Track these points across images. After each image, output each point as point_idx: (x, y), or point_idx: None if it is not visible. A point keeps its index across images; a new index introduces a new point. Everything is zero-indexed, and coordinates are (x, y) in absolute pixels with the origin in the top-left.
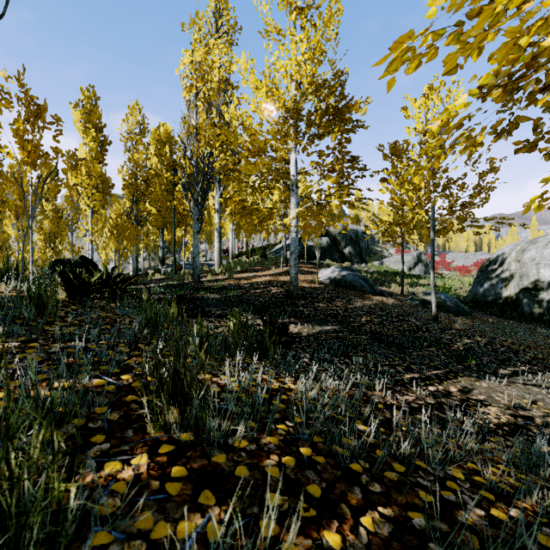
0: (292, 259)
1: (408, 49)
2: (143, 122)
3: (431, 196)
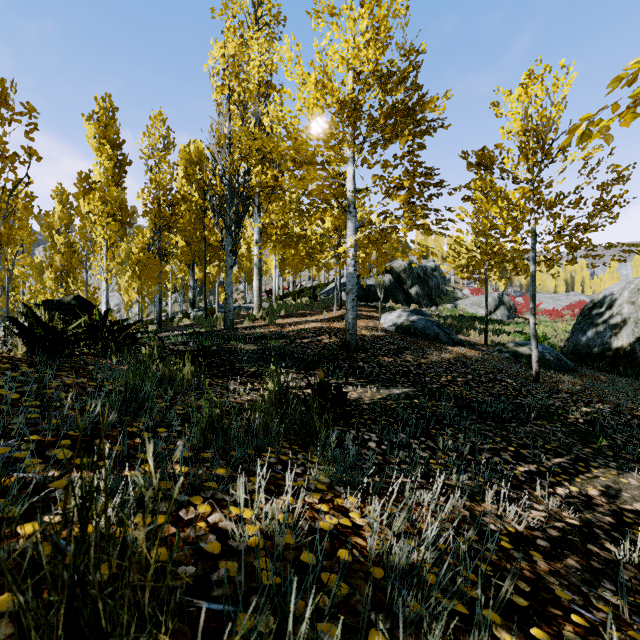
0: (349, 301)
1: None
2: (168, 136)
3: (531, 217)
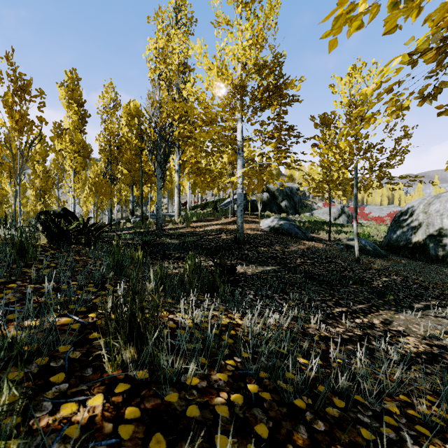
0: (239, 211)
1: (354, 5)
2: (116, 98)
3: (355, 158)
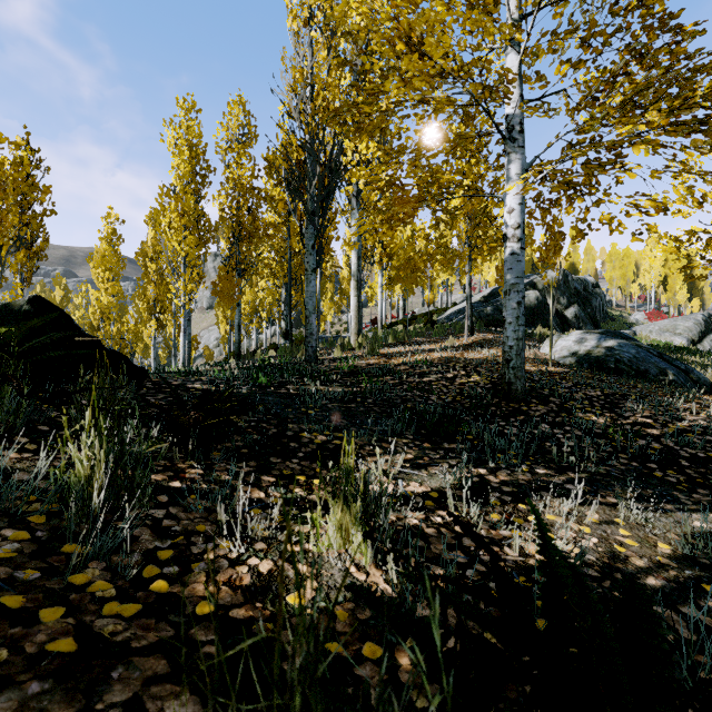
0: (510, 306)
1: None
2: (248, 123)
3: None
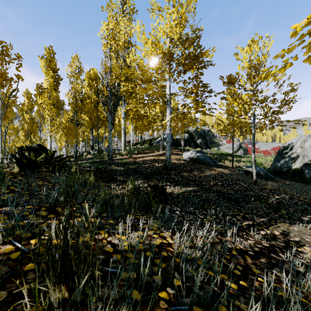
0: (167, 146)
1: None
2: (80, 66)
3: (253, 107)
